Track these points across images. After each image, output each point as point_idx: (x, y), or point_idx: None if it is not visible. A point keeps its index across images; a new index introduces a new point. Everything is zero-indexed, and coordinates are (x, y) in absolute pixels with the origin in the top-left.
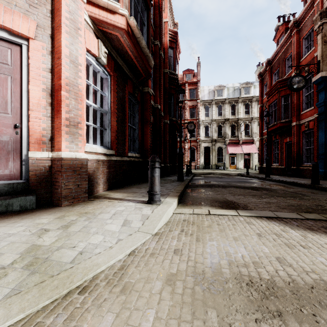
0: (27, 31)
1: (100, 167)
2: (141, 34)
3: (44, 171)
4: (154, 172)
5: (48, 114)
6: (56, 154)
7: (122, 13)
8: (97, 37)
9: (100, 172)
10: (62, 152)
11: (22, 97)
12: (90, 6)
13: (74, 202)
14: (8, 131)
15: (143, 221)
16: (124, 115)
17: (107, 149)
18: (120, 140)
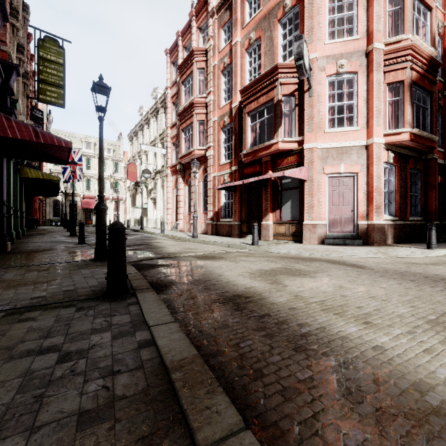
0: (357, 170)
1: (389, 228)
2: (422, 132)
3: (364, 230)
4: (430, 232)
5: (365, 204)
6: (370, 222)
7: (406, 131)
8: (387, 149)
9: (389, 232)
10: (373, 221)
11: (354, 198)
12: (384, 137)
13: (379, 245)
14: (349, 213)
15: (422, 253)
16: (406, 188)
17: (393, 217)
18: (402, 209)
